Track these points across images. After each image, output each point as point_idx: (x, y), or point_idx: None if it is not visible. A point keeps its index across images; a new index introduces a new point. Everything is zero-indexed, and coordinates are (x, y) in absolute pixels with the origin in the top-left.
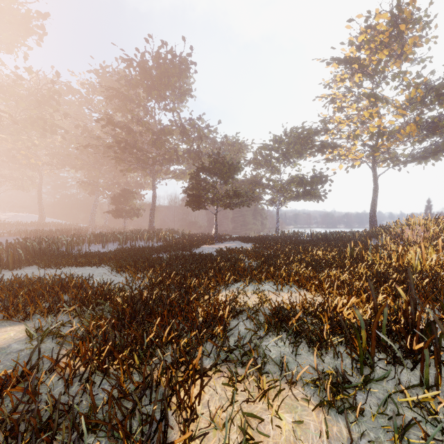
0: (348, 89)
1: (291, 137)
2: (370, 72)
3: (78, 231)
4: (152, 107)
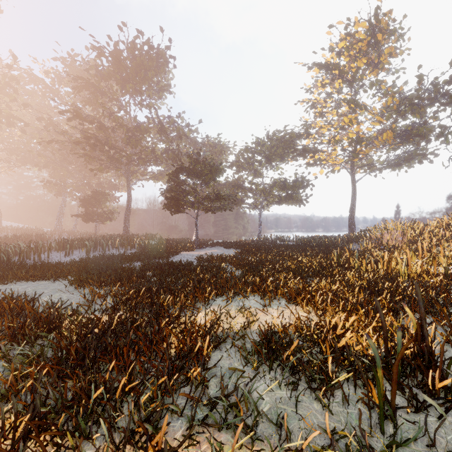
0: (329, 94)
1: (274, 140)
2: (350, 79)
3: (40, 236)
4: (127, 102)
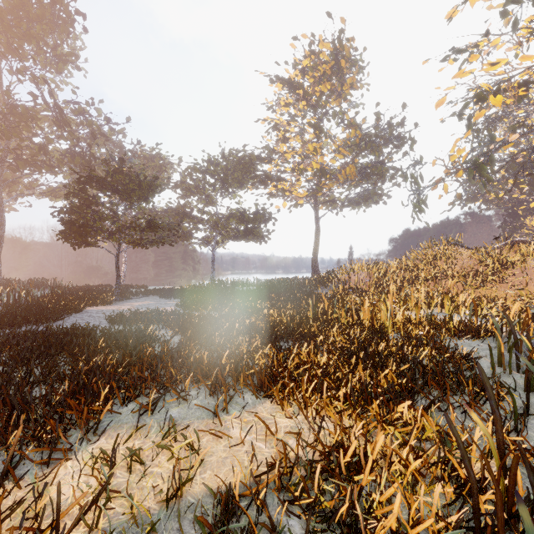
0: (292, 117)
1: (230, 161)
2: (314, 103)
3: None
4: None
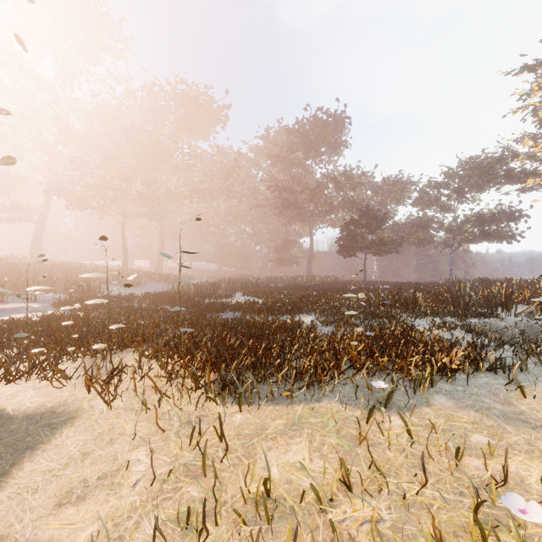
0: None
1: (468, 169)
2: None
3: (251, 276)
4: (310, 166)
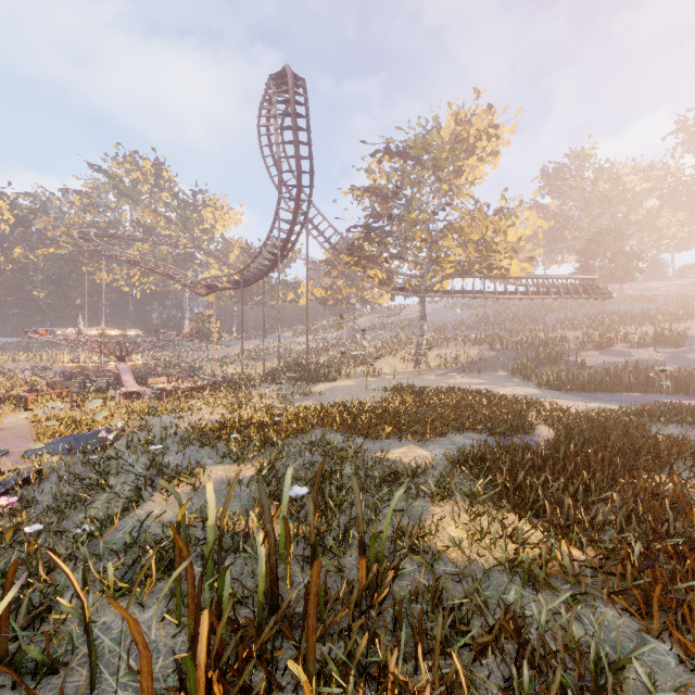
0: None
1: None
2: None
3: None
4: None
